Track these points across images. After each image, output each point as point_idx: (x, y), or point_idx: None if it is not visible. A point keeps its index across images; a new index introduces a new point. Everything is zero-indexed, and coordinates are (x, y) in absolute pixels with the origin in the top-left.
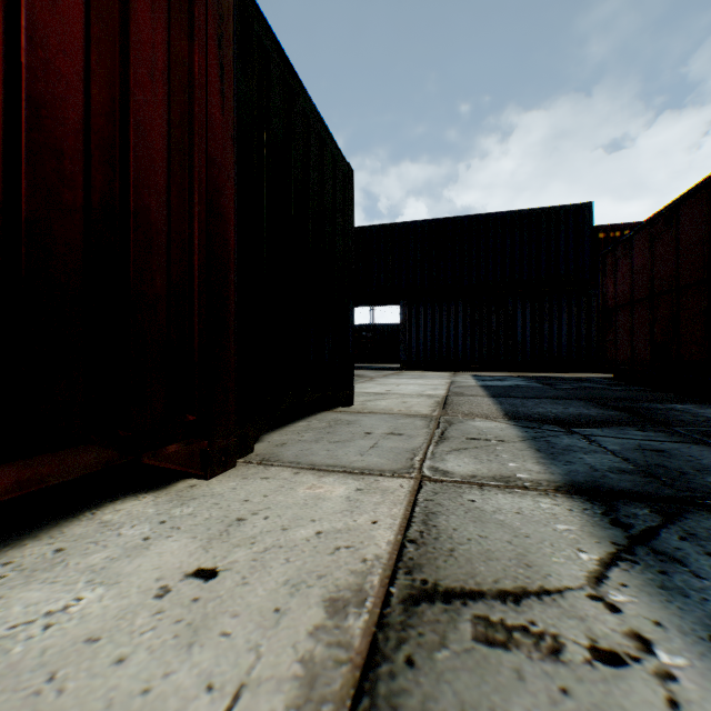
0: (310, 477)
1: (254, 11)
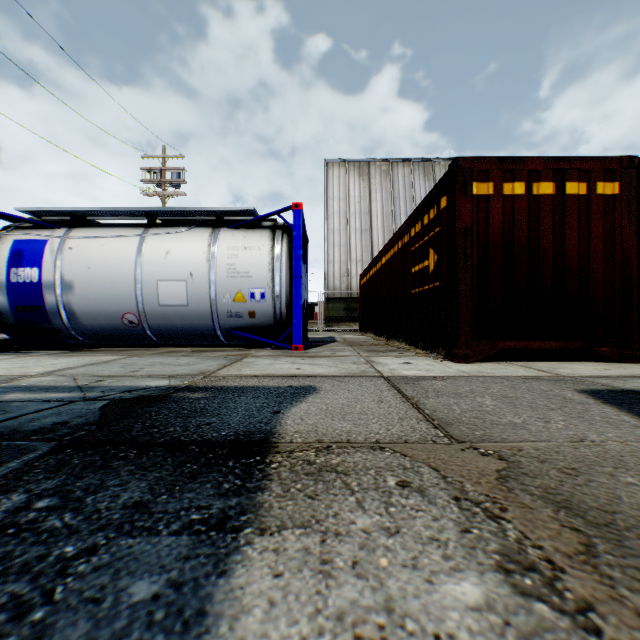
0: None
1: None
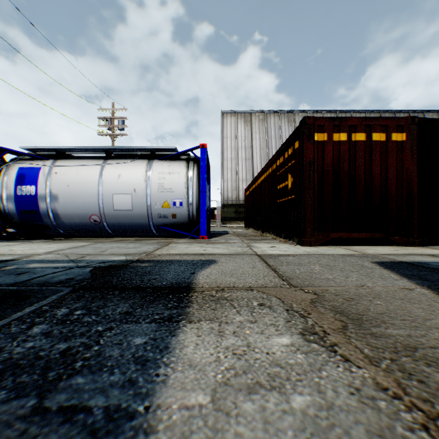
0: (435, 250)
1: (427, 121)
